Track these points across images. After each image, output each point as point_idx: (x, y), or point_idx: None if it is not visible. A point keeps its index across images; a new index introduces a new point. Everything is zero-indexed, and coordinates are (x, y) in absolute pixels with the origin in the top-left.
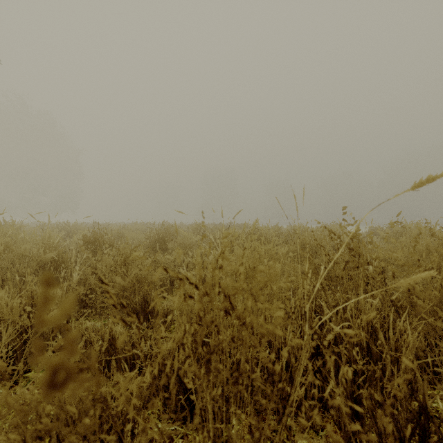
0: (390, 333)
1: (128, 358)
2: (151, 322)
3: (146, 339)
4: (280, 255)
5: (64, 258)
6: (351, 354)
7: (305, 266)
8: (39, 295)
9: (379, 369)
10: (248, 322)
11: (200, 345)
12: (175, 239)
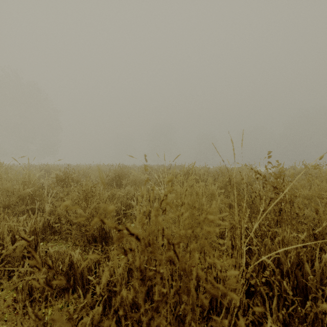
0: (316, 264)
1: (84, 281)
2: (105, 249)
3: (101, 263)
4: (211, 191)
5: (39, 193)
6: (282, 285)
7: (230, 199)
8: (5, 229)
9: (321, 311)
10: (194, 277)
11: (141, 305)
12: (128, 177)
